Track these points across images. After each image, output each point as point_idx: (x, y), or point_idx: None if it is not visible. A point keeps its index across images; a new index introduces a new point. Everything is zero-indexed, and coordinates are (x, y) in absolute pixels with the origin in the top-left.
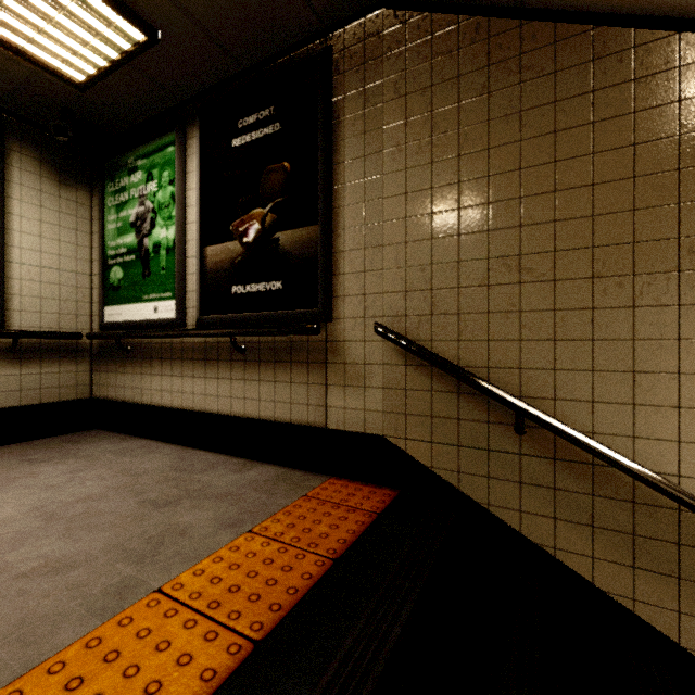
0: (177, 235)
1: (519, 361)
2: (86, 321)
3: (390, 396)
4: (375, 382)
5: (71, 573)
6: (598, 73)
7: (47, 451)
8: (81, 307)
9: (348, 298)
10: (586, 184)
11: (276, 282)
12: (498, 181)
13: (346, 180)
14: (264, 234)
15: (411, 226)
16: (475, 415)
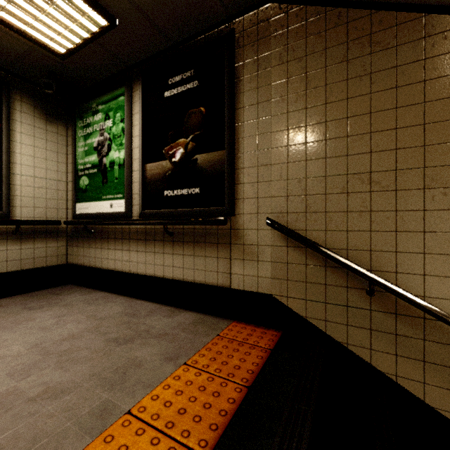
0: (126, 156)
1: (370, 245)
2: (63, 213)
3: (276, 268)
4: (265, 258)
5: (65, 398)
6: (428, 46)
7: (39, 300)
8: (60, 203)
9: (246, 200)
10: (419, 123)
11: (195, 189)
12: (355, 121)
13: (245, 120)
14: (187, 155)
15: (291, 151)
16: (337, 282)
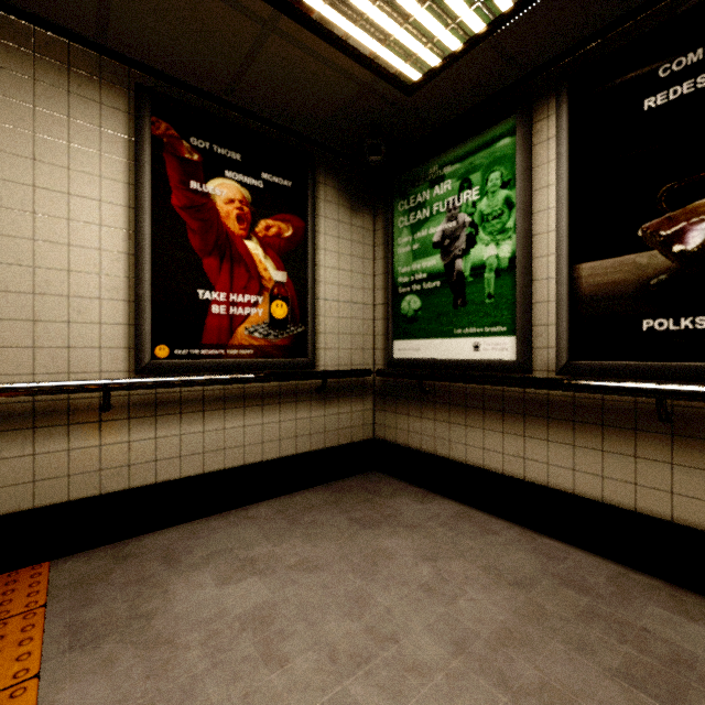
0: (521, 251)
1: None
2: (369, 356)
3: None
4: None
5: None
6: None
7: (359, 505)
8: (366, 341)
9: None
10: None
11: None
12: None
13: None
14: None
15: None
16: None
